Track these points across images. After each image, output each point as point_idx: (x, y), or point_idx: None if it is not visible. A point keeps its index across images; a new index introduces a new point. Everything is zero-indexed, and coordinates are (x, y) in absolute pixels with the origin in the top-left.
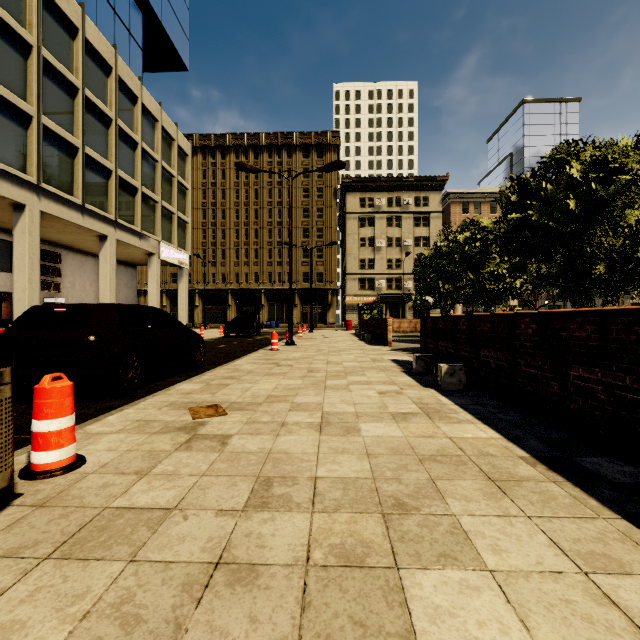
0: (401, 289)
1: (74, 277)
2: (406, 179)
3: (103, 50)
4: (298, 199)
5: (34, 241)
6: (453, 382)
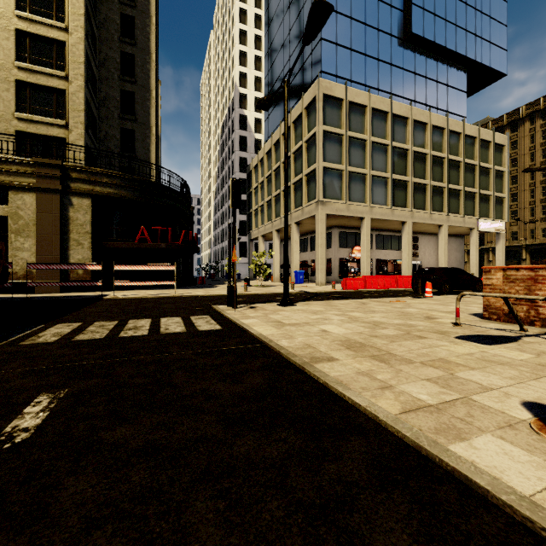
0: None
1: (425, 249)
2: None
3: (440, 123)
4: None
5: (409, 237)
6: None
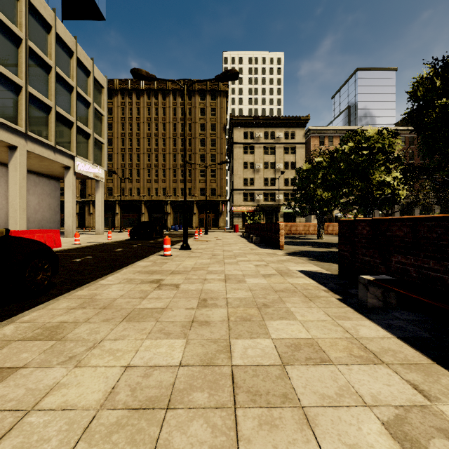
0: (274, 201)
1: None
2: (278, 118)
3: None
4: (196, 132)
5: None
6: None
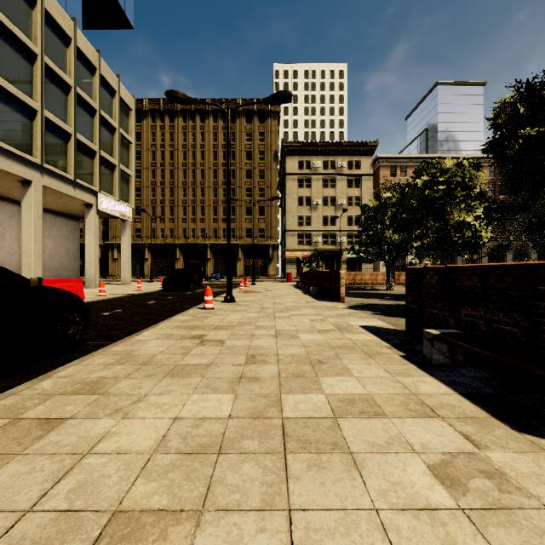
0: (336, 244)
1: (3, 227)
2: (340, 144)
3: None
4: (241, 161)
5: None
6: None
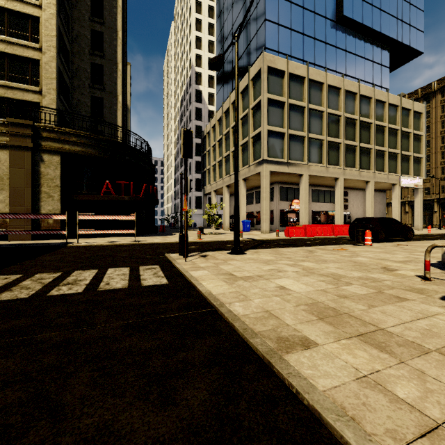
0: None
1: (353, 201)
2: None
3: (367, 93)
4: None
5: (341, 191)
6: None
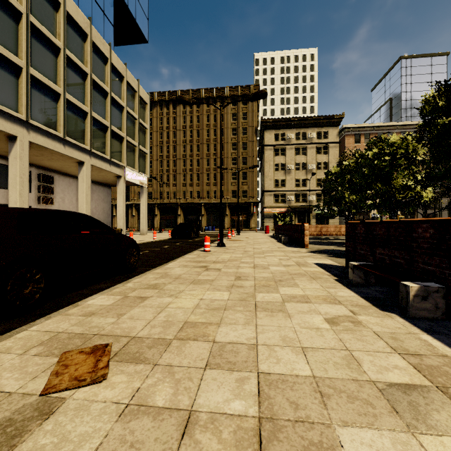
0: (306, 202)
1: (64, 194)
2: (310, 118)
3: (80, 21)
4: (228, 136)
5: (24, 164)
6: (426, 307)
